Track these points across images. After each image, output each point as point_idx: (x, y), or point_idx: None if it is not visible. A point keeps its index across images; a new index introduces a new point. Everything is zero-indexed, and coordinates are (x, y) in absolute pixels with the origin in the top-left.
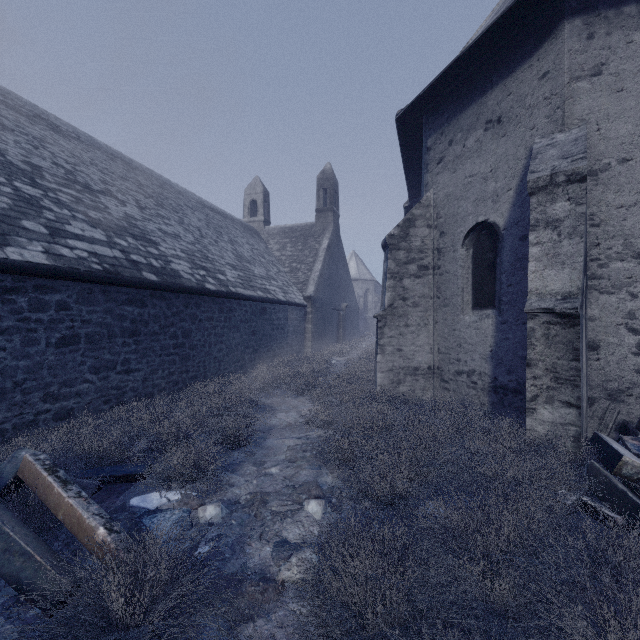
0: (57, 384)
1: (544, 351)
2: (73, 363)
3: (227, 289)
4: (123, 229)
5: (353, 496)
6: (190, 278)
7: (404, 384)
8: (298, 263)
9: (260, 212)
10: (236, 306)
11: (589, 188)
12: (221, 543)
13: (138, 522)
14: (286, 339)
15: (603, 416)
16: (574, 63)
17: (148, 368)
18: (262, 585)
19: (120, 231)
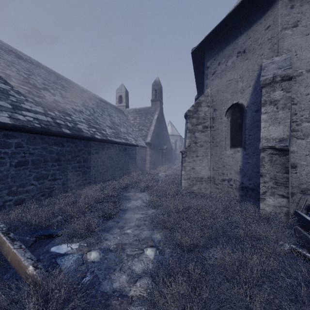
0: (16, 186)
1: (269, 168)
2: (24, 175)
3: (106, 138)
4: (53, 107)
5: (170, 246)
6: (87, 132)
7: (195, 186)
8: (142, 126)
9: (124, 101)
10: (111, 147)
11: (291, 85)
12: (98, 273)
13: (54, 261)
14: (136, 163)
15: (298, 202)
16: (283, 21)
17: (65, 178)
18: (120, 299)
19: (51, 108)
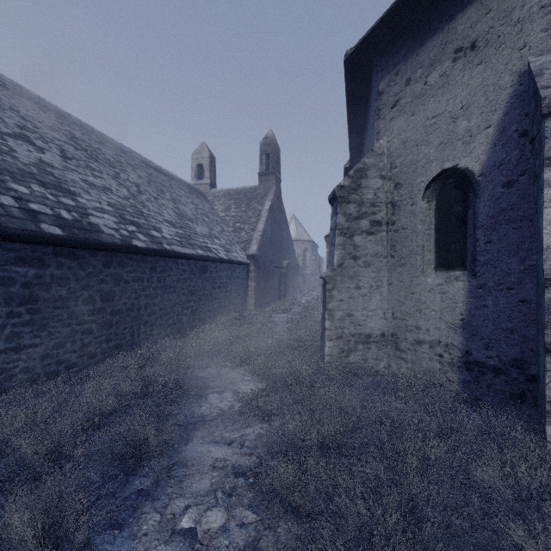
0: None
1: None
2: None
3: (160, 246)
4: (29, 175)
5: None
6: (113, 233)
7: (355, 353)
8: (242, 223)
9: (206, 175)
10: (172, 265)
11: None
12: None
13: None
14: (228, 297)
15: None
16: None
17: (50, 341)
18: None
19: (23, 176)
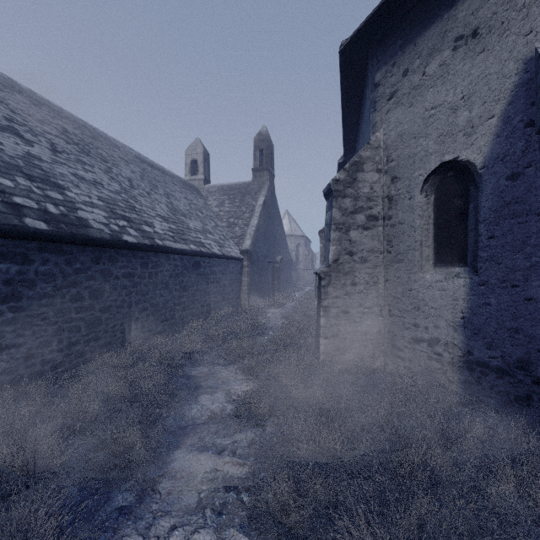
0: None
1: None
2: None
3: (152, 242)
4: (14, 168)
5: None
6: (102, 228)
7: (351, 351)
8: (235, 218)
9: (200, 171)
10: (164, 260)
11: None
12: None
13: None
14: (222, 293)
15: None
16: None
17: (35, 341)
18: None
19: (8, 169)
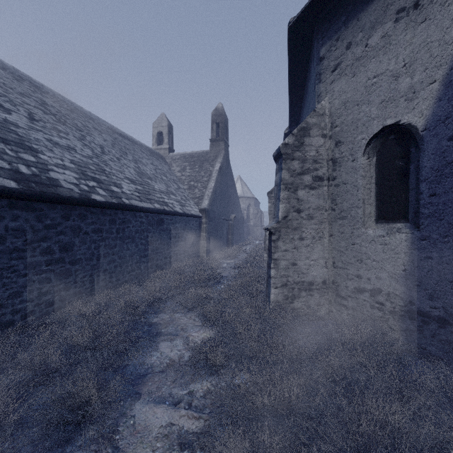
0: None
1: None
2: None
3: (119, 201)
4: None
5: None
6: (72, 188)
7: (298, 300)
8: (195, 182)
9: (165, 141)
10: (131, 217)
11: None
12: None
13: None
14: (183, 246)
15: None
16: None
17: (5, 292)
18: None
19: None
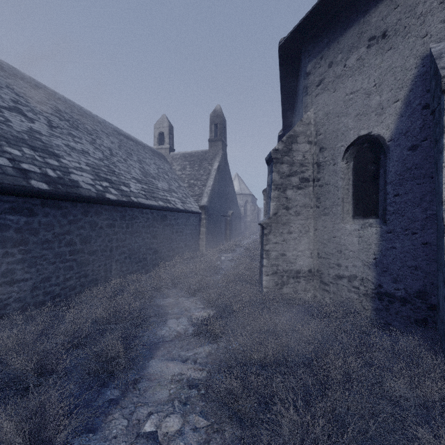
0: None
1: None
2: None
3: (129, 199)
4: (21, 140)
5: None
6: (90, 188)
7: (287, 286)
8: (195, 180)
9: (166, 141)
10: (138, 214)
11: None
12: None
13: None
14: (184, 240)
15: None
16: None
17: (38, 276)
18: None
19: (16, 142)
